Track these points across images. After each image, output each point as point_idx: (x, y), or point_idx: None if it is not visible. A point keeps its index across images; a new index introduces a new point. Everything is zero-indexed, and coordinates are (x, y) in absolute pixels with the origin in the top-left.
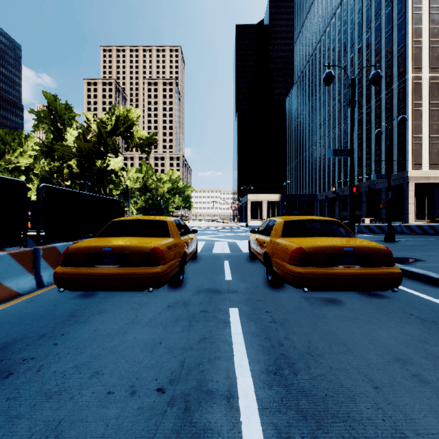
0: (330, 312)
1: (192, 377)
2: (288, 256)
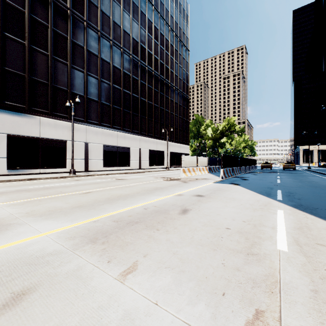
0: (287, 170)
1: (275, 170)
2: (284, 166)
